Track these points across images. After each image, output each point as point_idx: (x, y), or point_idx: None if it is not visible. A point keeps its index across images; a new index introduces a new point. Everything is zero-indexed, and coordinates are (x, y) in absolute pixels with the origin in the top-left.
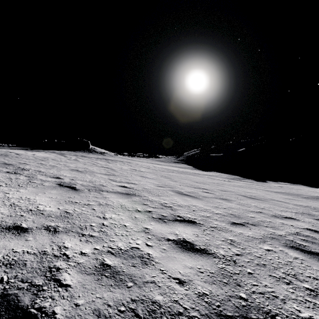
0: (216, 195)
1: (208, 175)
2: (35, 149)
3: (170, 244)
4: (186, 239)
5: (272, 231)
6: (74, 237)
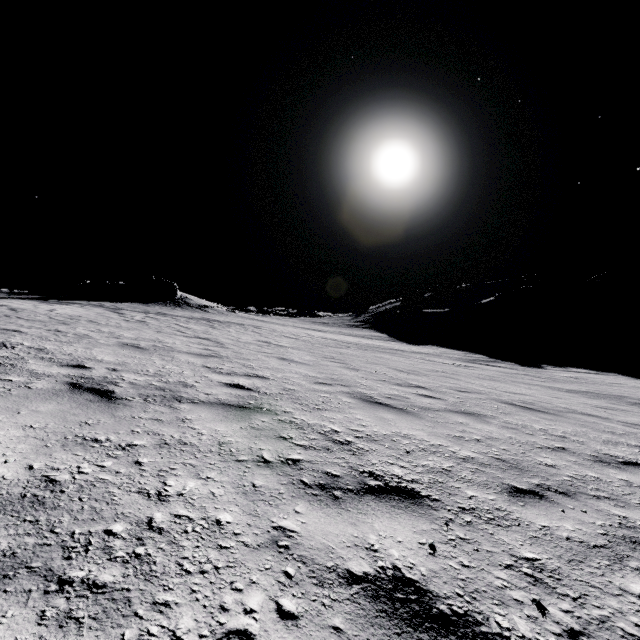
0: (448, 402)
1: (420, 353)
2: (63, 300)
3: (355, 603)
4: (402, 572)
5: (618, 512)
6: (22, 601)
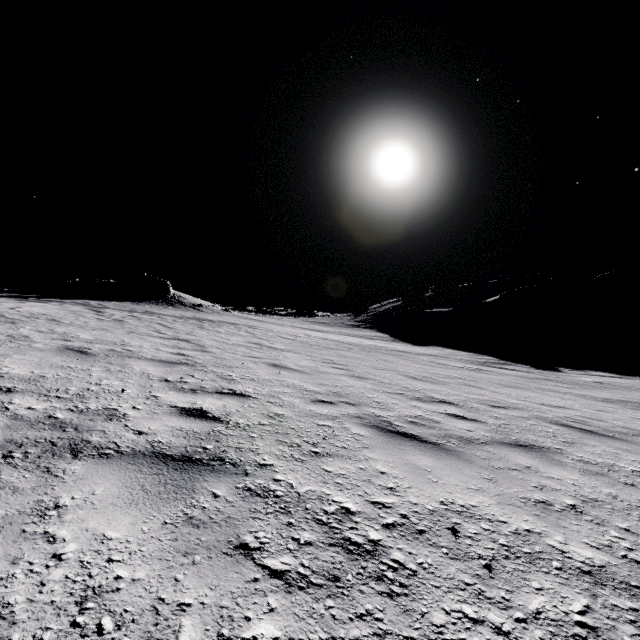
0: (490, 426)
1: (426, 354)
2: (46, 298)
3: None
4: None
5: None
6: None
